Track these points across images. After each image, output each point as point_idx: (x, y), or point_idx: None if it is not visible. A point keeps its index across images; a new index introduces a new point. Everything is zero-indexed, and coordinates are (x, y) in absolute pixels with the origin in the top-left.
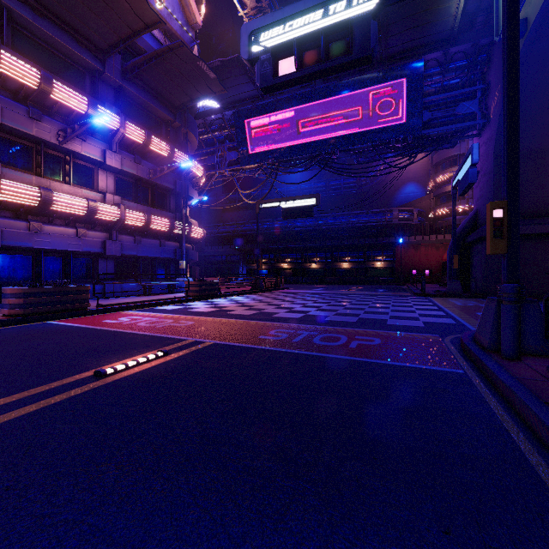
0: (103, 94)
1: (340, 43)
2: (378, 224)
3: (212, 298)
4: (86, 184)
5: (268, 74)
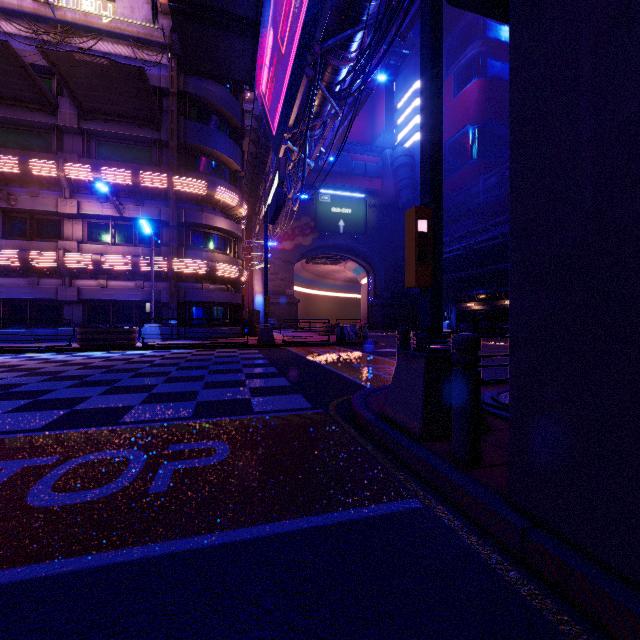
0: (69, 146)
1: None
2: None
3: (107, 351)
4: (56, 236)
5: None
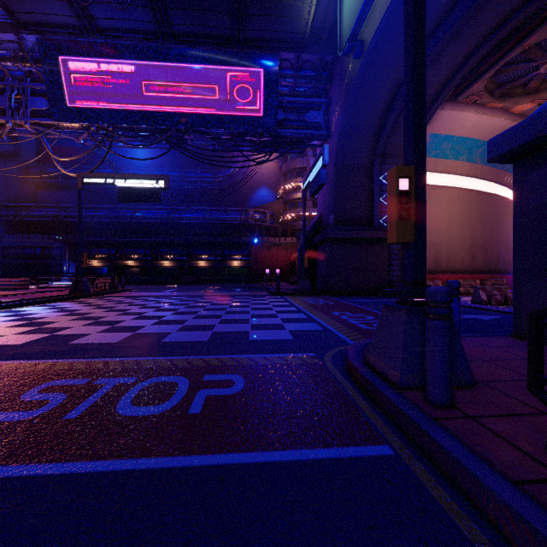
0: None
1: None
2: (235, 223)
3: None
4: None
5: None
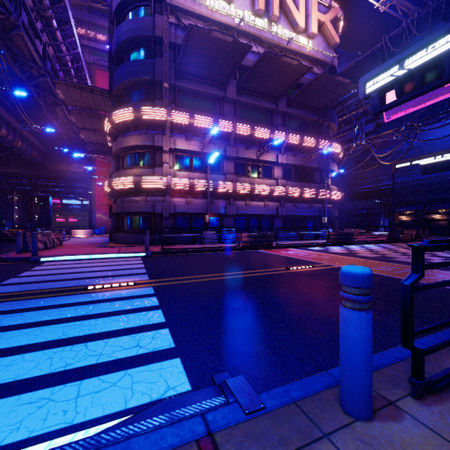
0: (276, 122)
1: (432, 73)
2: None
3: (347, 245)
4: (268, 176)
5: (377, 105)
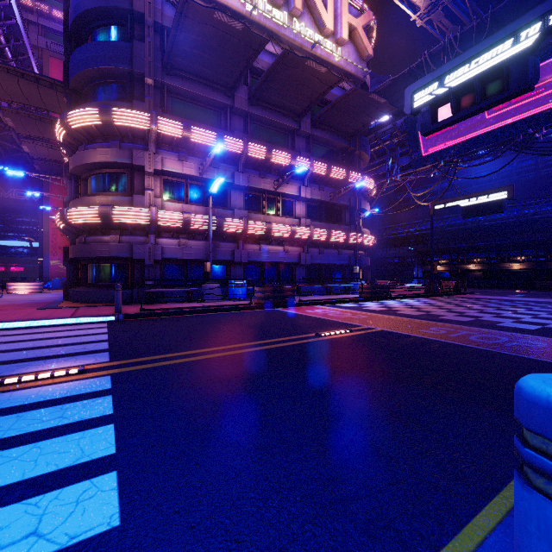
0: (298, 145)
1: (495, 83)
2: None
3: (382, 300)
4: (288, 213)
5: (428, 122)
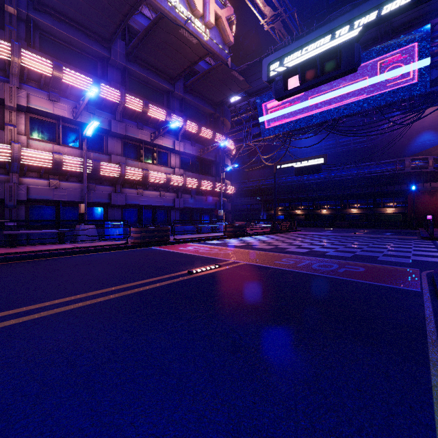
0: (173, 105)
1: (331, 62)
2: (389, 173)
3: (241, 237)
4: (164, 163)
5: (281, 89)
